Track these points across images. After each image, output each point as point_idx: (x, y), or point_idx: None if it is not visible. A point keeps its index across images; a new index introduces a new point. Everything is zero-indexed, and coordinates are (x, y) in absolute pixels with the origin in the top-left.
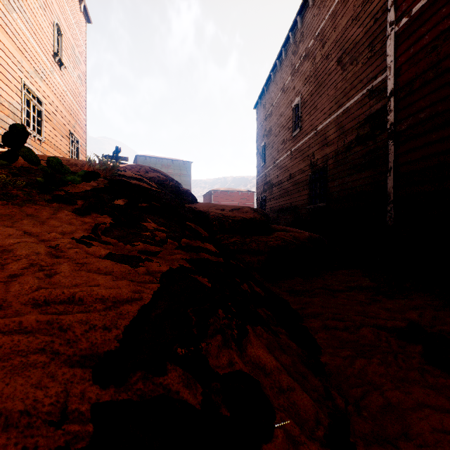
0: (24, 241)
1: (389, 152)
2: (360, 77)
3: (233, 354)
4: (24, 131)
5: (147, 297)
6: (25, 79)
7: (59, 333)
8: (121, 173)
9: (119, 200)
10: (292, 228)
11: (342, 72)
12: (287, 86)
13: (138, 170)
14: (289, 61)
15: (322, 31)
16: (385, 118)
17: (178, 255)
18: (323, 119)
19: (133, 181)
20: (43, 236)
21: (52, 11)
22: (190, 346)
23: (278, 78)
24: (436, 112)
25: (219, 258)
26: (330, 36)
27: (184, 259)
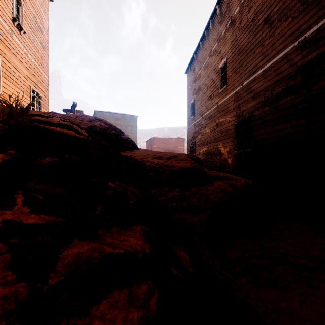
0: None
1: None
2: (290, 31)
3: None
4: None
5: None
6: None
7: None
8: (44, 119)
9: None
10: (225, 174)
11: (270, 30)
12: (214, 51)
13: (82, 119)
14: (216, 30)
15: None
16: (322, 66)
17: None
18: (249, 75)
19: (55, 128)
20: None
21: None
22: None
23: (206, 46)
24: None
25: (146, 287)
26: (256, 0)
27: None
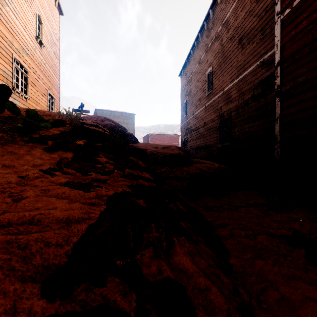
0: (0, 172)
1: (276, 106)
2: (255, 53)
3: (162, 263)
4: (9, 90)
5: (94, 217)
6: (15, 54)
7: (17, 251)
8: (83, 121)
9: (80, 141)
10: (206, 161)
11: (242, 49)
12: (202, 60)
13: (96, 119)
14: (204, 42)
15: (227, 20)
16: (273, 82)
17: (122, 182)
18: (228, 83)
19: (92, 127)
20: (18, 168)
21: (35, 6)
22: (127, 259)
23: (196, 54)
24: (311, 76)
25: (153, 183)
26: (233, 24)
27: (126, 185)
